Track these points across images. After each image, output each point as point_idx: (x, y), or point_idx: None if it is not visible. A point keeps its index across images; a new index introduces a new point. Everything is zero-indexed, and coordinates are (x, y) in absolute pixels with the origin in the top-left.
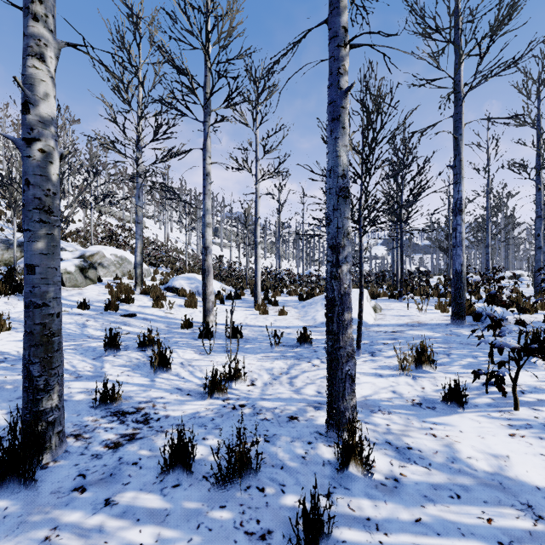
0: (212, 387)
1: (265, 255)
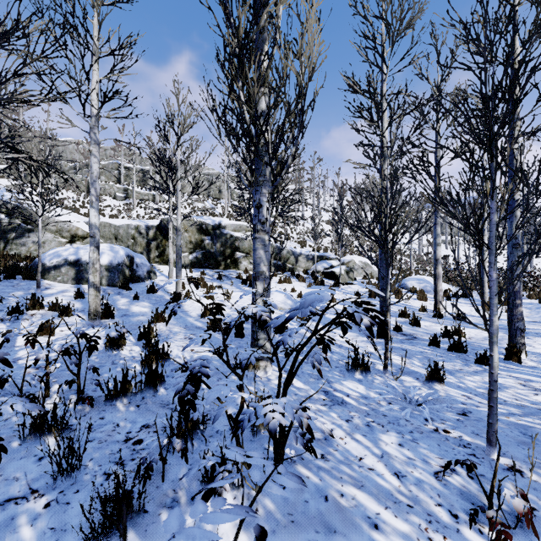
0: (445, 333)
1: None
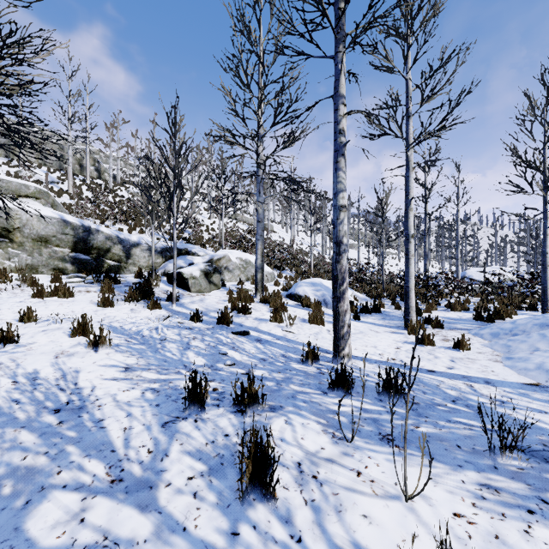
0: None
1: (398, 254)
